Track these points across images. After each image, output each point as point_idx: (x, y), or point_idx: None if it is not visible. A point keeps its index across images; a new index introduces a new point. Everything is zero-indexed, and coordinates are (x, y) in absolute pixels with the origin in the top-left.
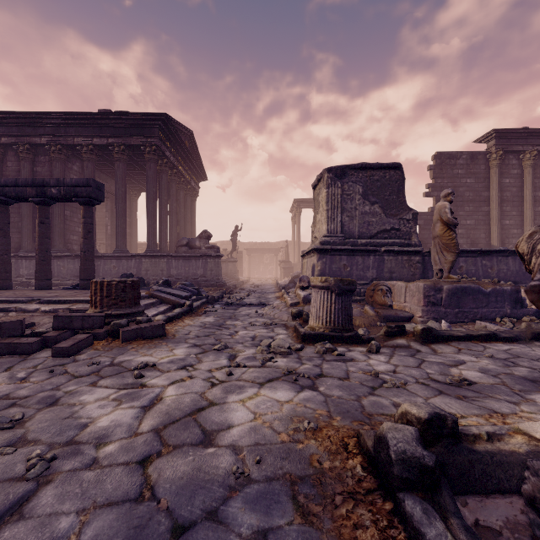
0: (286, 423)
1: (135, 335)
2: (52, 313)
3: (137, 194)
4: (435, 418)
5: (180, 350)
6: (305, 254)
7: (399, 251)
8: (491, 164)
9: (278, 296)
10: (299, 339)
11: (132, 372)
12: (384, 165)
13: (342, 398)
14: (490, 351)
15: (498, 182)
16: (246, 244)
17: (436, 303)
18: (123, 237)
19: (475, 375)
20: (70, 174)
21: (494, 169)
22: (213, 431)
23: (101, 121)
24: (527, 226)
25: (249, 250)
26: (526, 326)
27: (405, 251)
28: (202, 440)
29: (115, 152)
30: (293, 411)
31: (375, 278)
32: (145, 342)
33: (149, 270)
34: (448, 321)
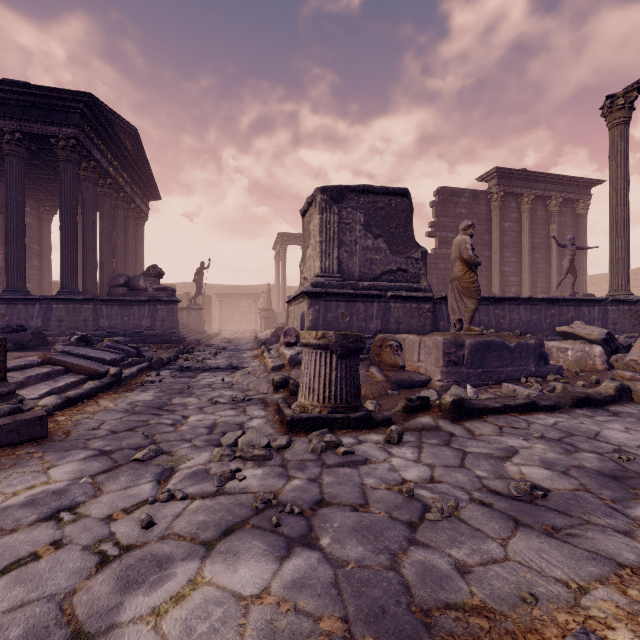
0: None
1: None
2: None
3: (52, 211)
4: None
5: (64, 468)
6: (291, 299)
7: (407, 297)
8: (492, 206)
9: (256, 355)
10: (284, 427)
11: None
12: (390, 190)
13: (365, 566)
14: (537, 428)
15: (499, 225)
16: (217, 287)
17: (458, 362)
18: (20, 271)
19: (542, 475)
20: None
21: (496, 211)
22: None
23: None
24: (525, 274)
25: (220, 294)
26: (562, 389)
27: (414, 296)
28: None
29: (4, 141)
30: (269, 633)
31: (379, 331)
32: None
33: (64, 320)
34: (471, 384)
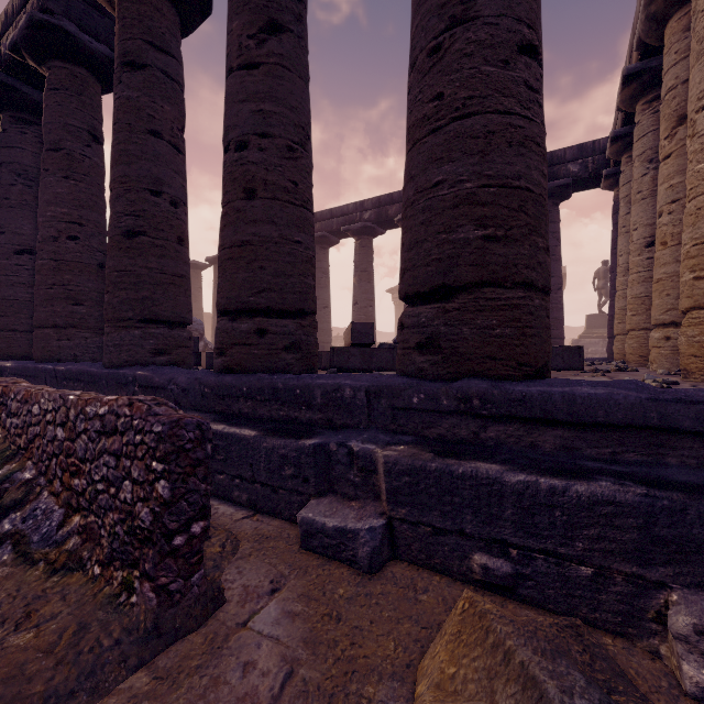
0: None
1: None
2: None
3: None
4: None
5: None
6: None
7: None
8: None
9: None
10: None
11: None
12: None
13: None
14: None
15: None
16: (577, 329)
17: None
18: None
19: None
20: None
21: None
22: None
23: None
24: None
25: None
26: None
27: None
28: None
29: None
30: None
31: None
32: None
33: None
34: None
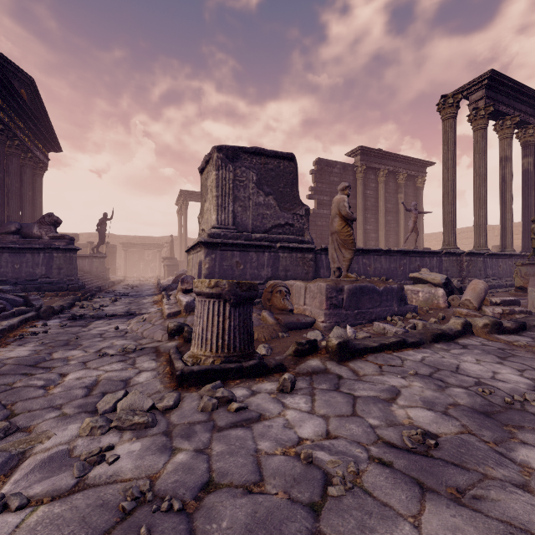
0: None
1: None
2: None
3: None
4: None
5: None
6: (190, 249)
7: (294, 248)
8: (358, 176)
9: (156, 300)
10: (174, 381)
11: None
12: (279, 154)
13: None
14: (410, 364)
15: (362, 192)
16: (123, 237)
17: (338, 305)
18: None
19: (427, 418)
20: None
21: (360, 180)
22: None
23: None
24: (381, 231)
25: (125, 244)
26: (422, 326)
27: (300, 247)
28: None
29: None
30: None
31: (270, 277)
32: None
33: None
34: (349, 324)
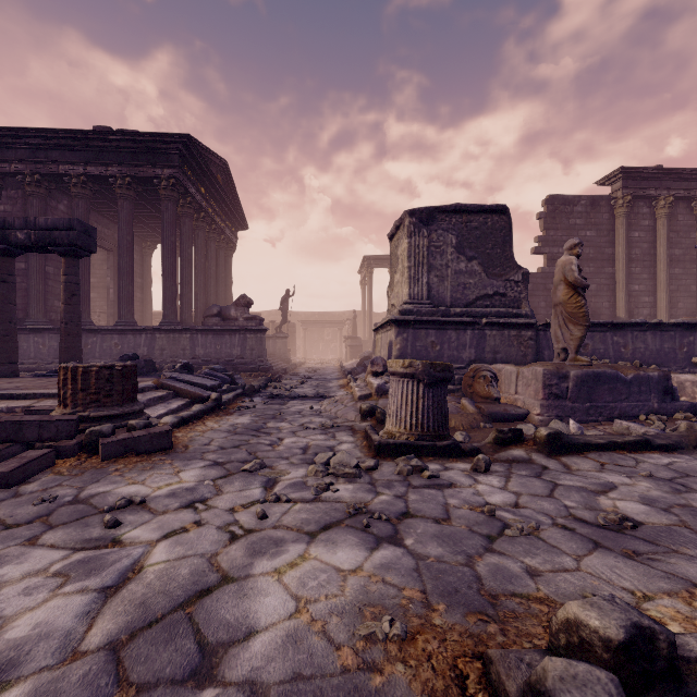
0: (351, 621)
1: (123, 449)
2: (5, 414)
3: (152, 246)
4: (637, 639)
5: (190, 473)
6: (378, 327)
7: (505, 324)
8: (617, 213)
9: (342, 384)
10: (372, 451)
11: (104, 515)
12: (485, 208)
13: (443, 561)
14: (646, 466)
15: (625, 236)
16: (301, 314)
17: (560, 395)
18: (129, 304)
19: (638, 510)
20: (54, 215)
21: (621, 219)
22: (218, 645)
23: (98, 143)
24: (661, 293)
25: (305, 322)
26: (686, 427)
27: (513, 323)
28: (196, 668)
29: (117, 186)
30: (363, 592)
31: (473, 361)
32: (138, 461)
33: (166, 349)
34: (576, 419)
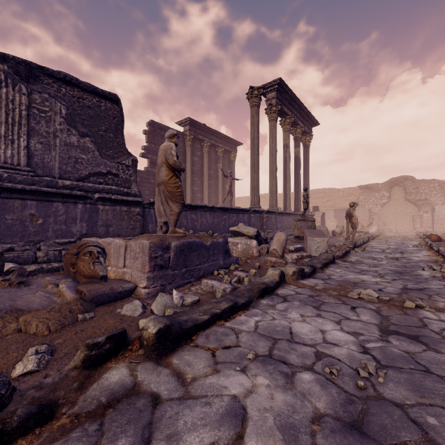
0: None
1: None
2: None
3: None
4: None
5: None
6: None
7: (117, 200)
8: (187, 144)
9: None
10: None
11: None
12: (98, 91)
13: None
14: (246, 340)
15: (191, 158)
16: None
17: (164, 265)
18: None
19: None
20: None
21: (189, 147)
22: None
23: None
24: (206, 192)
25: None
26: (248, 281)
27: (124, 200)
28: None
29: None
30: None
31: (85, 234)
32: None
33: None
34: (176, 285)
